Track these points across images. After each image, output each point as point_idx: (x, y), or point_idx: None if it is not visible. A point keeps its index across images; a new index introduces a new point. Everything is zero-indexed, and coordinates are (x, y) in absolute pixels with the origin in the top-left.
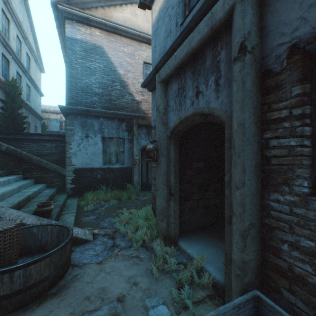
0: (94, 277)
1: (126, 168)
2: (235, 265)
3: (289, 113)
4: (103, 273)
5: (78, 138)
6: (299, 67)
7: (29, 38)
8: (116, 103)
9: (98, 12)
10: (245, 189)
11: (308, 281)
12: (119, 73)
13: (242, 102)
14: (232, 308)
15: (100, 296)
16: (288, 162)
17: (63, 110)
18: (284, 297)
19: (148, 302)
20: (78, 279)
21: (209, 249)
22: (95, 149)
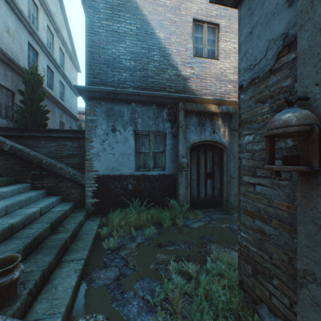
0: None
1: (168, 176)
2: None
3: None
4: None
5: (102, 133)
6: None
7: (63, 32)
8: (153, 82)
9: None
10: None
11: None
12: (157, 37)
13: None
14: None
15: None
16: None
17: (81, 93)
18: None
19: None
20: None
21: None
22: (124, 148)
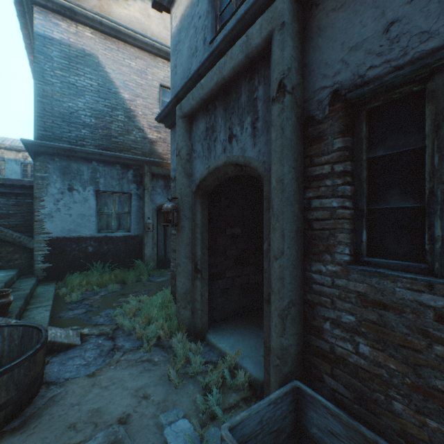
0: (83, 396)
1: (134, 237)
2: (274, 354)
3: (331, 169)
4: (98, 388)
5: (56, 192)
6: (341, 117)
7: None
8: (118, 142)
9: (88, 2)
10: (284, 259)
11: (349, 361)
12: (122, 97)
13: (281, 153)
14: (267, 405)
15: (92, 421)
16: (330, 226)
17: (29, 147)
18: (326, 385)
19: (164, 418)
20: (56, 402)
21: (246, 340)
22: (84, 209)
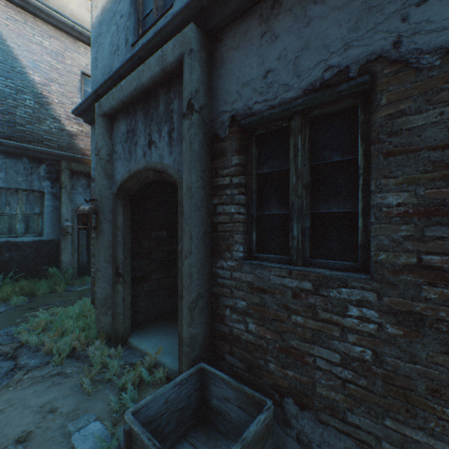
0: None
1: (48, 242)
2: (185, 344)
3: (230, 181)
4: None
5: None
6: (237, 138)
7: None
8: (25, 130)
9: None
10: (193, 258)
11: (242, 338)
12: (32, 79)
13: (190, 164)
14: (173, 387)
15: None
16: (230, 229)
17: None
18: (227, 362)
19: (73, 426)
20: None
21: (169, 338)
22: None
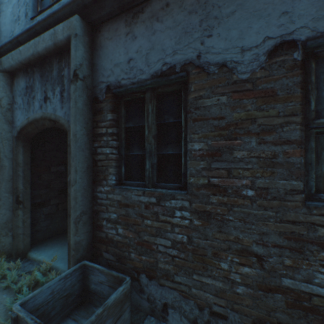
0: None
1: None
2: (72, 249)
3: (106, 131)
4: None
5: None
6: (111, 102)
7: None
8: None
9: None
10: (77, 185)
11: (114, 240)
12: None
13: (75, 117)
14: (58, 281)
15: None
16: (106, 164)
17: None
18: (104, 258)
19: None
20: None
21: (65, 248)
22: None
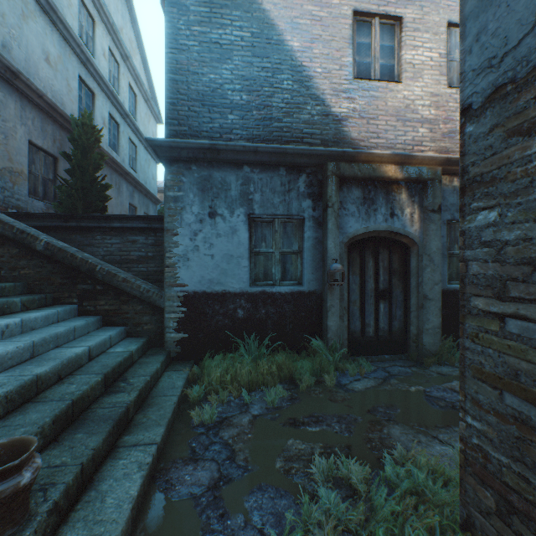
0: None
1: (308, 294)
2: None
3: None
4: None
5: (193, 220)
6: None
7: (134, 60)
8: (281, 127)
9: None
10: None
11: None
12: (289, 48)
13: None
14: None
15: None
16: None
17: (158, 151)
18: None
19: None
20: None
21: None
22: (230, 246)
